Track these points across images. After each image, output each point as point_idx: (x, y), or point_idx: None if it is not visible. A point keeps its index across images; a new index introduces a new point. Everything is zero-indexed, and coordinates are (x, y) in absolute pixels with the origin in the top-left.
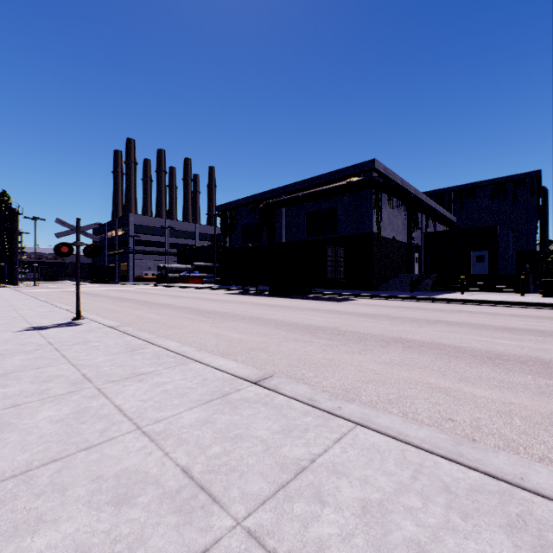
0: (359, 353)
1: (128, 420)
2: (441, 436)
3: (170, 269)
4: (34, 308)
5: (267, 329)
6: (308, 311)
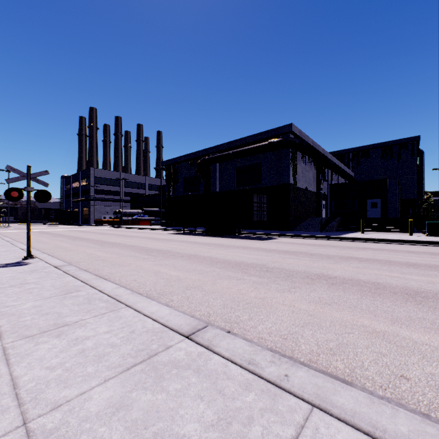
0: (289, 291)
1: (16, 406)
2: (429, 431)
3: (124, 213)
4: None
5: (203, 266)
6: (239, 249)
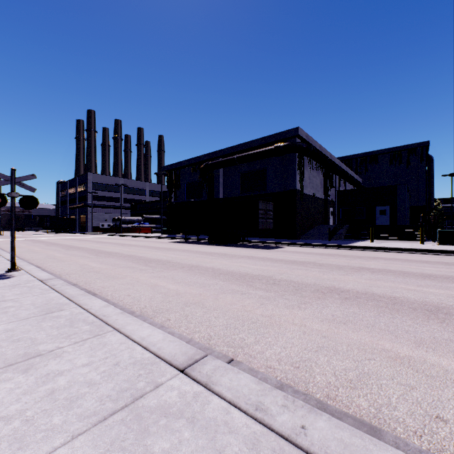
0: (299, 308)
1: None
2: None
3: (124, 220)
4: None
5: (204, 279)
6: (243, 259)
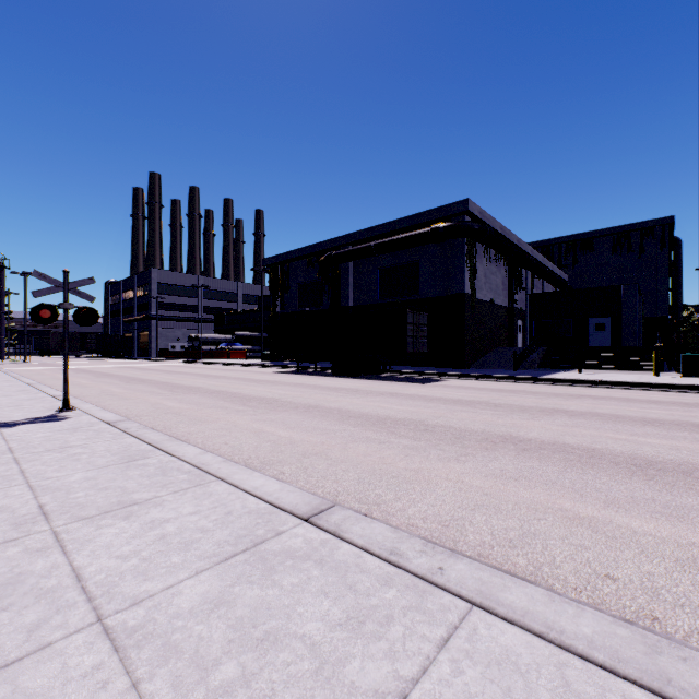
0: (457, 460)
1: (85, 601)
2: (619, 633)
3: (205, 340)
4: (11, 393)
5: (328, 423)
6: (384, 396)
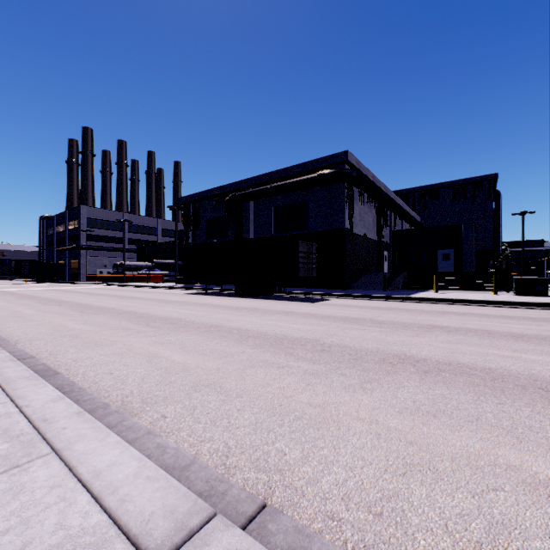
0: (363, 389)
1: None
2: None
3: (128, 266)
4: None
5: (226, 345)
6: (280, 315)
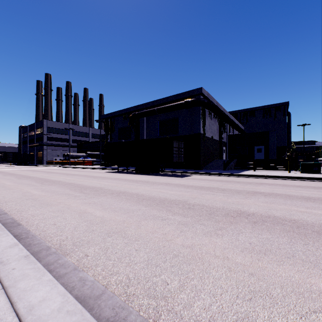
0: (216, 235)
1: None
2: None
3: (72, 156)
4: None
5: (129, 204)
6: (162, 185)
